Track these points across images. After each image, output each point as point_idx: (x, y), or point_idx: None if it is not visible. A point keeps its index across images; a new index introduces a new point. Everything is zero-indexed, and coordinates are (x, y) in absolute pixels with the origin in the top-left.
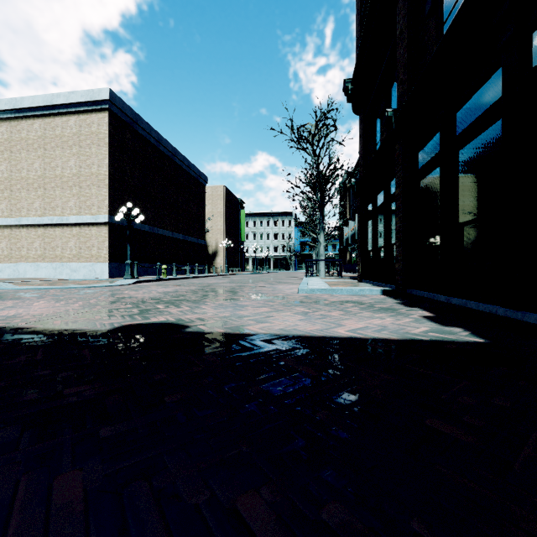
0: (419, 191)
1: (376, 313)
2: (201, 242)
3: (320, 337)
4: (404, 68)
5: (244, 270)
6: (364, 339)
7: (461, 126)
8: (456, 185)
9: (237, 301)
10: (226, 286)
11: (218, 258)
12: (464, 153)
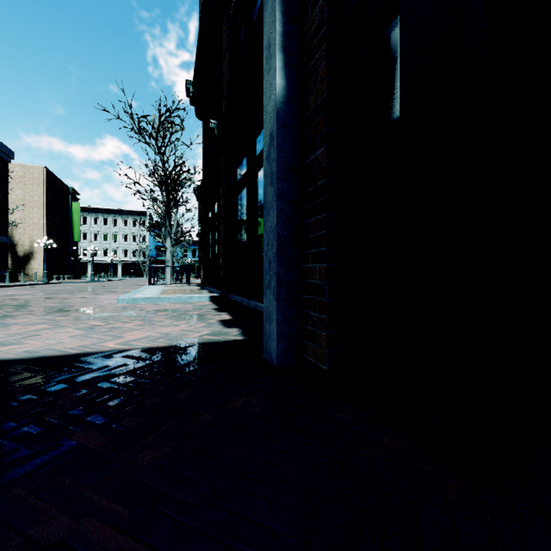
0: (238, 204)
1: (179, 320)
2: (1, 239)
3: (71, 355)
4: (226, 86)
5: (79, 278)
6: (126, 350)
7: (259, 151)
8: (256, 202)
9: (8, 319)
10: (20, 299)
11: (34, 261)
12: (260, 175)
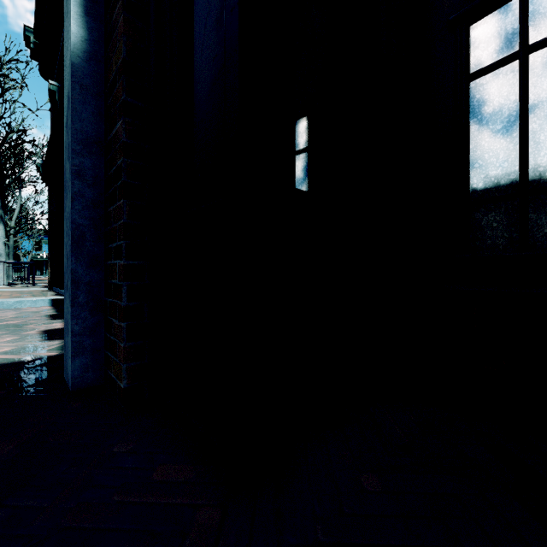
0: None
1: None
2: None
3: None
4: None
5: None
6: None
7: None
8: None
9: None
10: None
11: None
12: None
